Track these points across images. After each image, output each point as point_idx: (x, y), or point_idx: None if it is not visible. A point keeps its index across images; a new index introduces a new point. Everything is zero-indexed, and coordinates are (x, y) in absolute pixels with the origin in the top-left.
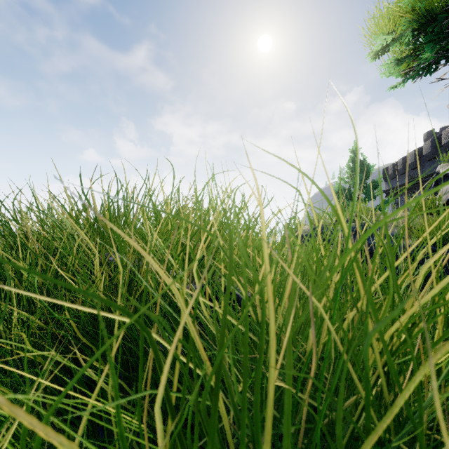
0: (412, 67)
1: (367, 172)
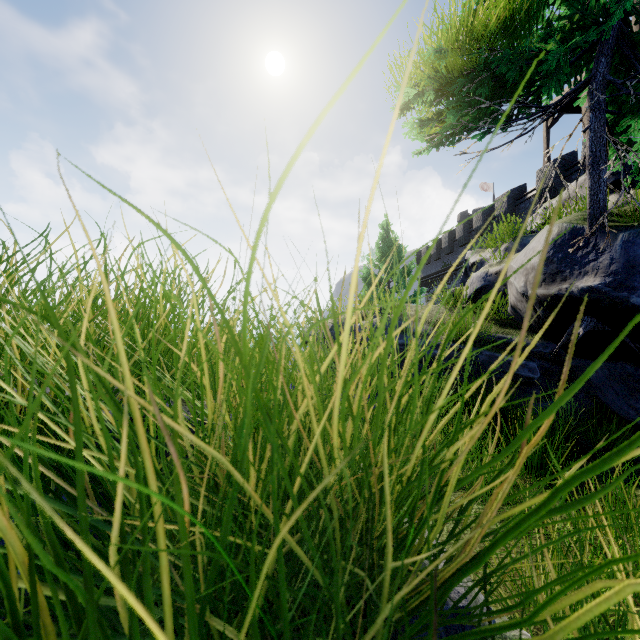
0: (436, 133)
1: (399, 255)
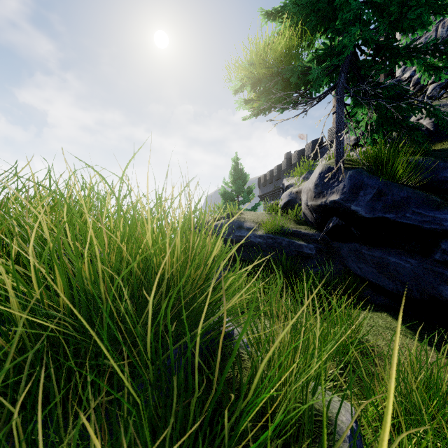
0: (257, 107)
1: (244, 180)
